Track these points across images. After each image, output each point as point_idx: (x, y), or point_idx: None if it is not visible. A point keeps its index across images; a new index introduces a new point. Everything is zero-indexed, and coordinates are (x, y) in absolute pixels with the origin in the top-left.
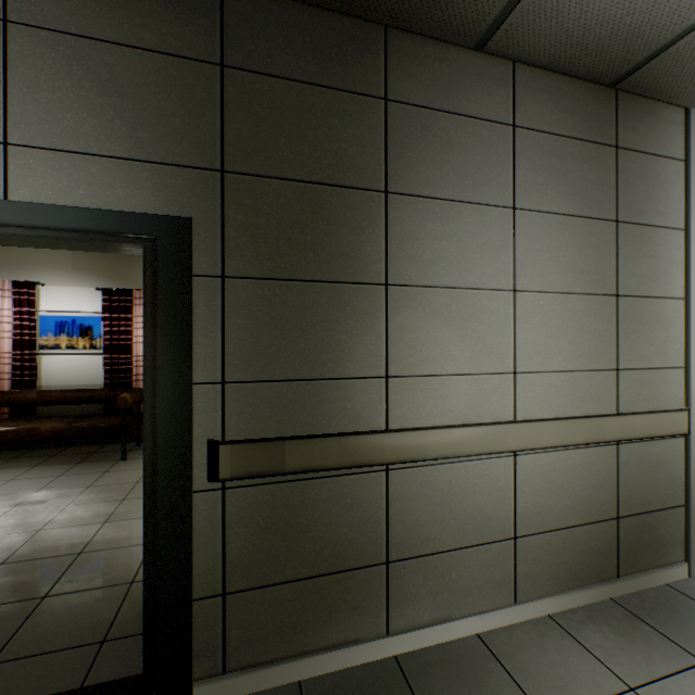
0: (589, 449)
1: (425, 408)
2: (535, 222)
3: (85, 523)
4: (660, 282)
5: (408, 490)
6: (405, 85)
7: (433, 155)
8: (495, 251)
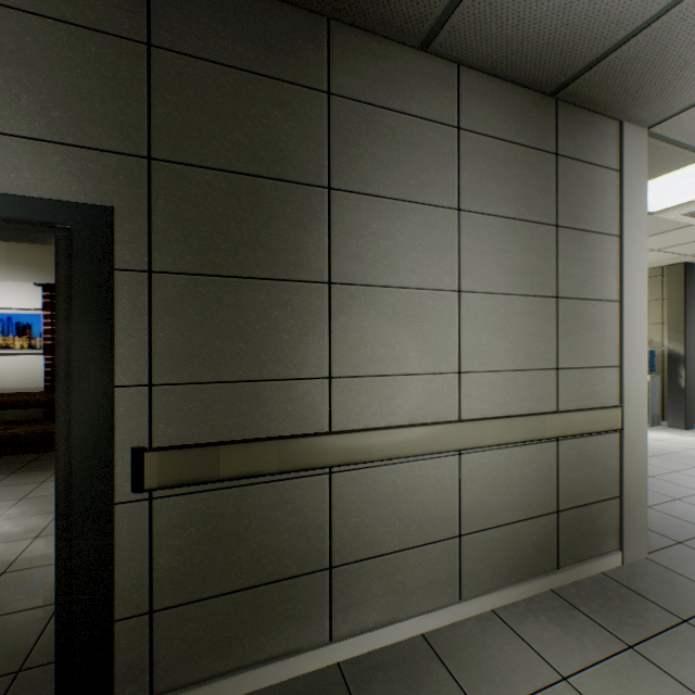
0: (531, 446)
1: (369, 409)
2: (480, 224)
3: (12, 540)
4: (597, 285)
5: (353, 492)
6: (349, 80)
7: (378, 153)
8: (440, 251)
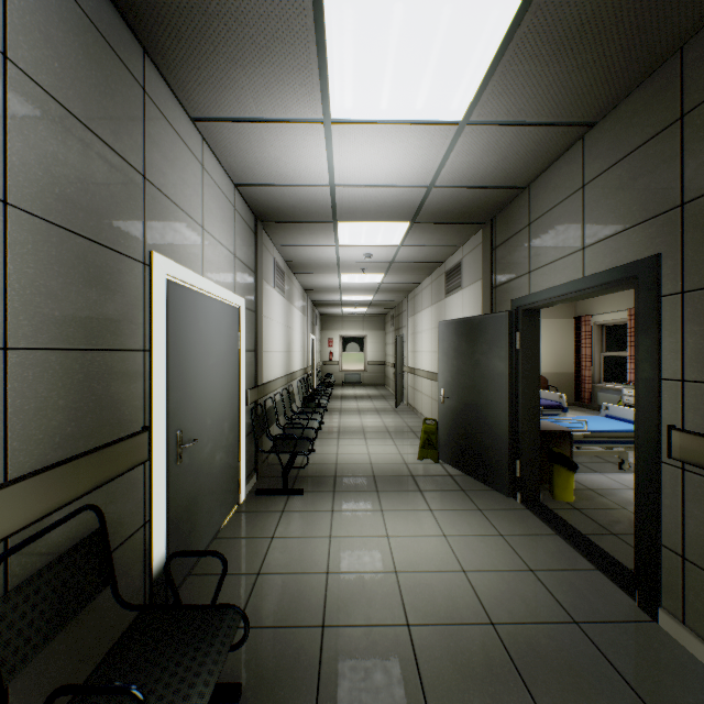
0: None
1: None
2: None
3: None
4: None
5: None
6: None
7: None
8: None
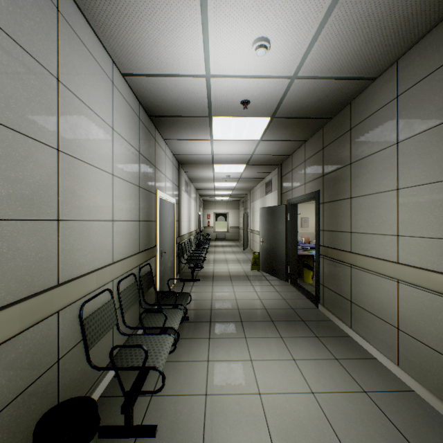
0: None
1: (361, 246)
2: (410, 144)
3: None
4: None
5: (356, 277)
6: (355, 118)
7: (363, 140)
8: (387, 171)
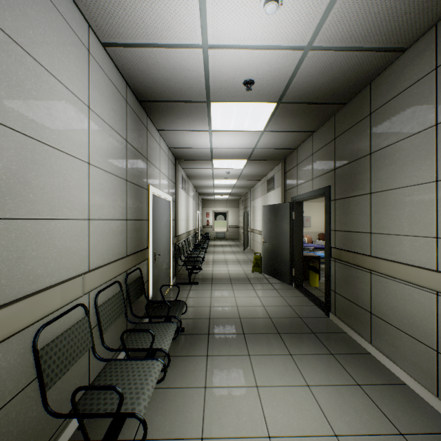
0: None
1: (384, 250)
2: None
3: None
4: None
5: (378, 285)
6: (376, 101)
7: (388, 124)
8: (422, 159)
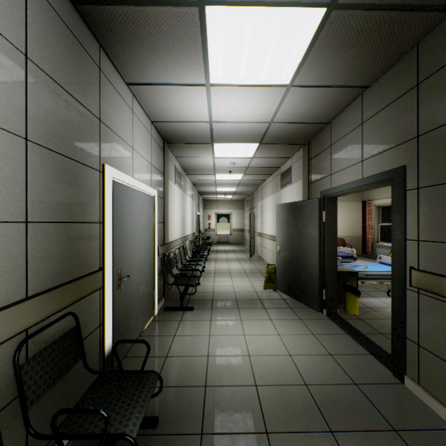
0: None
1: None
2: None
3: None
4: None
5: None
6: None
7: None
8: None
